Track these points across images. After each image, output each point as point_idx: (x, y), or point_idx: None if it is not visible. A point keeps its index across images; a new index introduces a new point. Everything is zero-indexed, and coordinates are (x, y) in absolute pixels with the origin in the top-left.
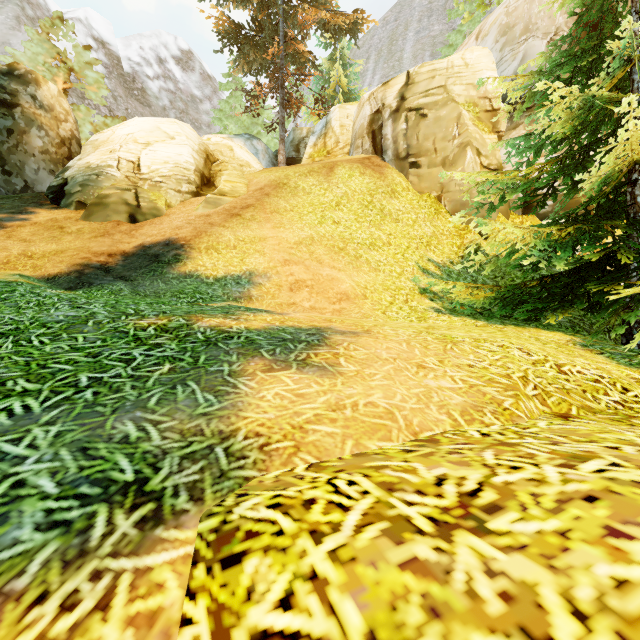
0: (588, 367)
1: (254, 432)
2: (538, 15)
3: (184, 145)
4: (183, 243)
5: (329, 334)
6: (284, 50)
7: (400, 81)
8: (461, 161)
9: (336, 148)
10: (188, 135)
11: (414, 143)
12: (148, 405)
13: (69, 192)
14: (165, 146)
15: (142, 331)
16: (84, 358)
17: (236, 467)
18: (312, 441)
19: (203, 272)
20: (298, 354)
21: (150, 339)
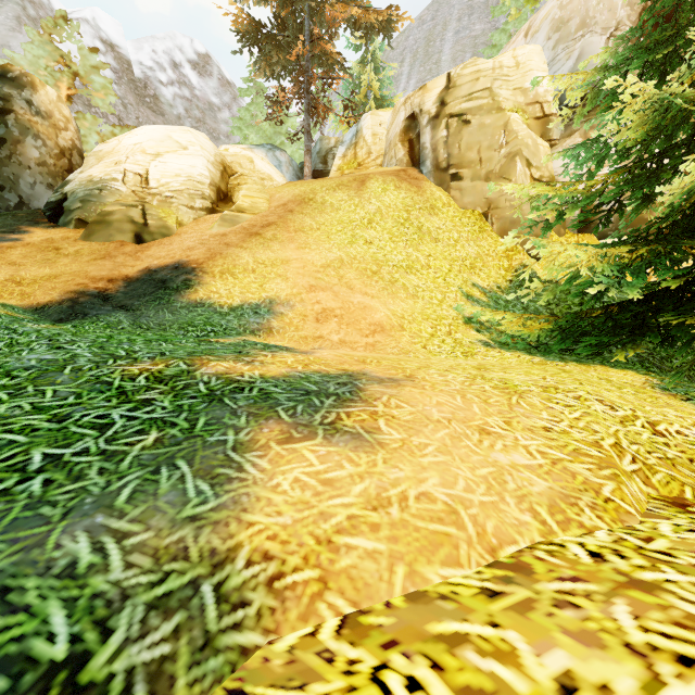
0: (685, 424)
1: (261, 552)
2: (596, 8)
3: (198, 156)
4: (194, 266)
5: (364, 383)
6: (310, 51)
7: (440, 84)
8: (509, 173)
9: (368, 159)
10: (203, 145)
11: (456, 153)
12: (116, 503)
13: (68, 209)
14: (177, 157)
15: (130, 381)
16: (46, 423)
17: (230, 625)
18: (345, 568)
19: (216, 300)
20: (325, 414)
21: (138, 393)
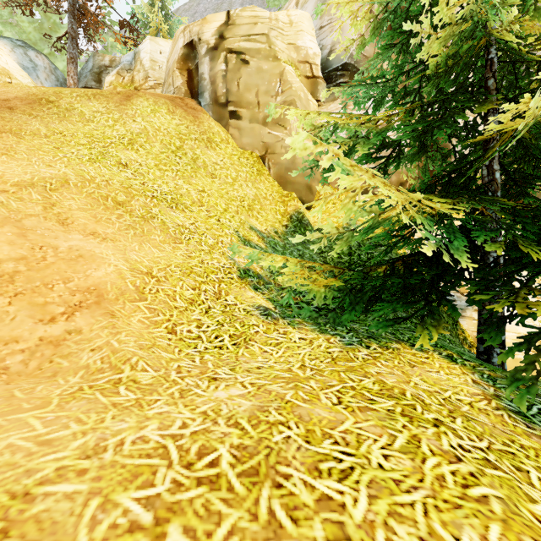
0: None
1: None
2: None
3: None
4: None
5: None
6: None
7: (219, 18)
8: (284, 121)
9: (145, 84)
10: None
11: (235, 90)
12: None
13: None
14: None
15: None
16: None
17: None
18: None
19: None
20: None
21: None
